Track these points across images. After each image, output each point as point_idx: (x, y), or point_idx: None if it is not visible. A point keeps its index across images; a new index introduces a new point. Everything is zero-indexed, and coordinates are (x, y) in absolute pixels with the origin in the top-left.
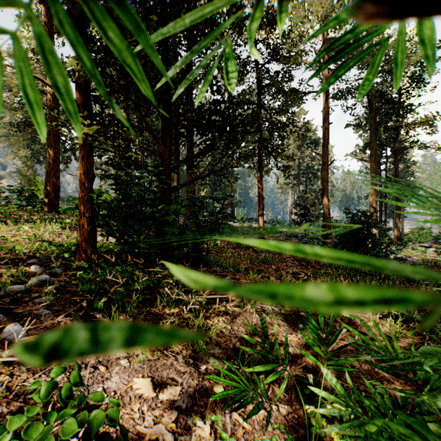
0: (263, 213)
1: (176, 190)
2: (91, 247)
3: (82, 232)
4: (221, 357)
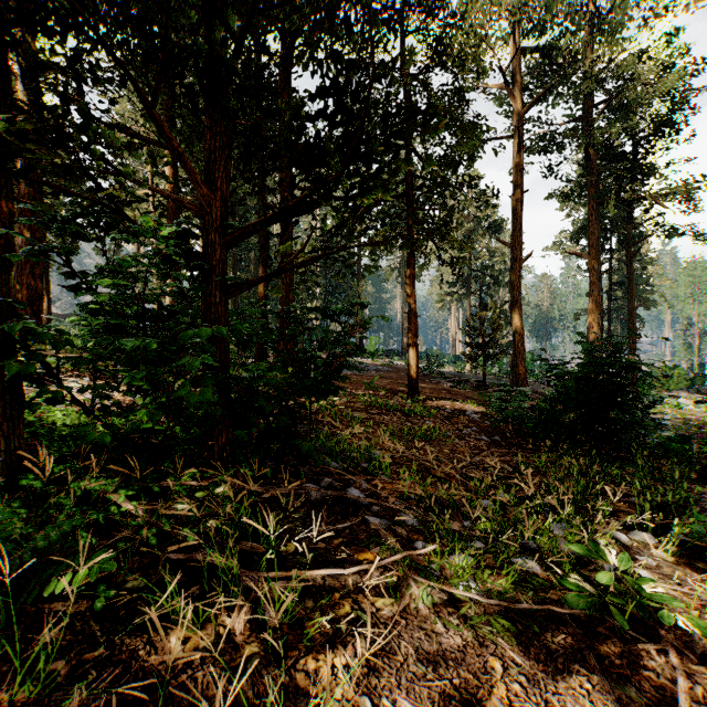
0: (417, 344)
1: (237, 292)
2: (2, 435)
3: None
4: None
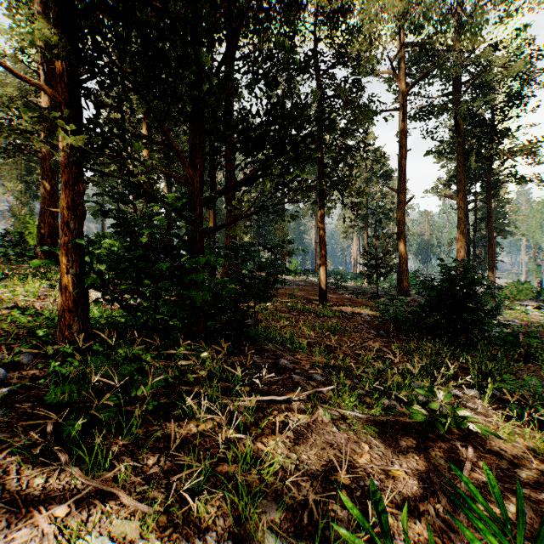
0: (326, 265)
1: (209, 234)
2: (80, 320)
3: (64, 298)
4: (285, 529)
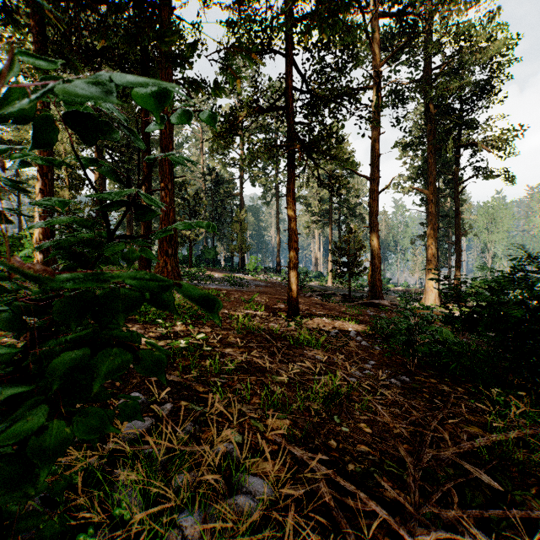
0: (297, 261)
1: None
2: None
3: None
4: None
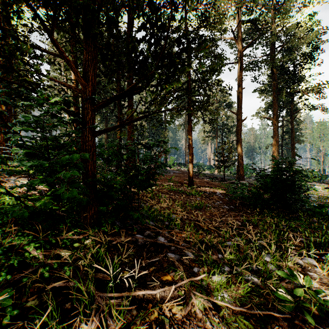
0: (192, 160)
1: (100, 135)
2: None
3: None
4: None
